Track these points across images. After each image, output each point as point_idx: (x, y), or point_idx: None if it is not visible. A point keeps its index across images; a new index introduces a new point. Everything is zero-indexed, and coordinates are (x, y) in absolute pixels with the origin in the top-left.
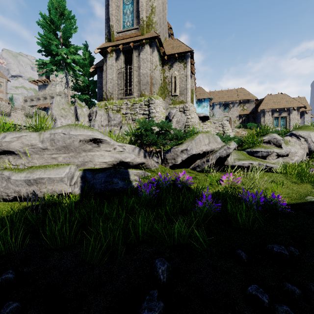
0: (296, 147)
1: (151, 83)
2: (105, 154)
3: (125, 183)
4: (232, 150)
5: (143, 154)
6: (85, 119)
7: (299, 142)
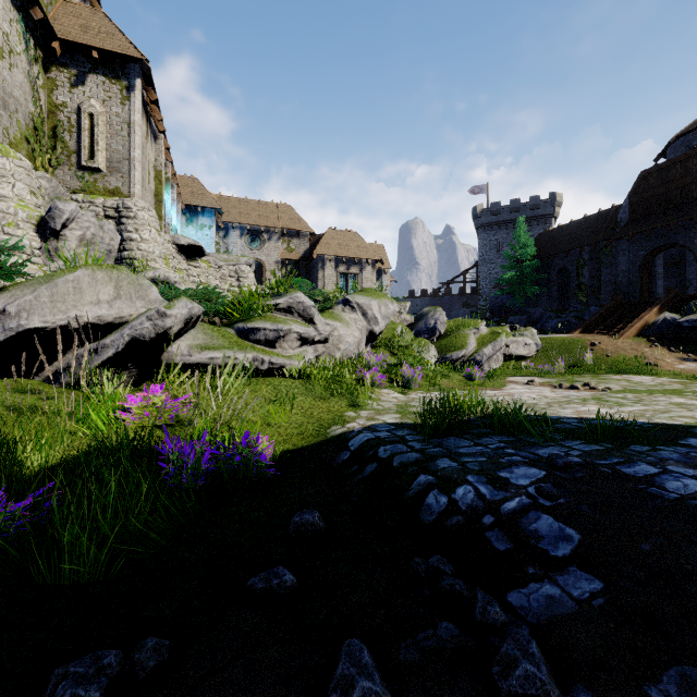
0: (351, 327)
1: None
2: None
3: None
4: (174, 322)
5: None
6: None
7: (356, 317)
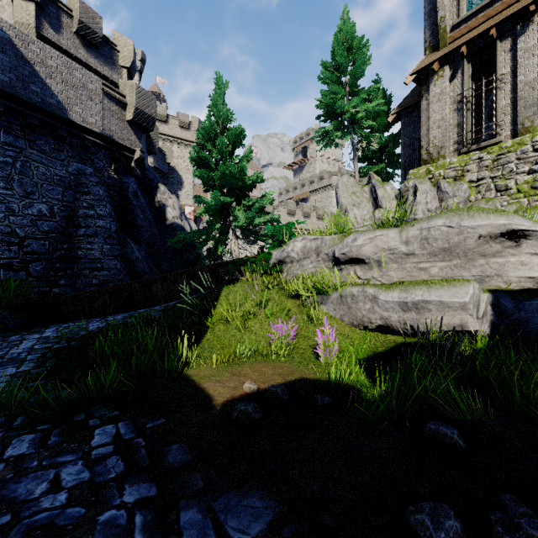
0: None
1: None
2: (530, 261)
3: None
4: None
5: None
6: (391, 204)
7: None
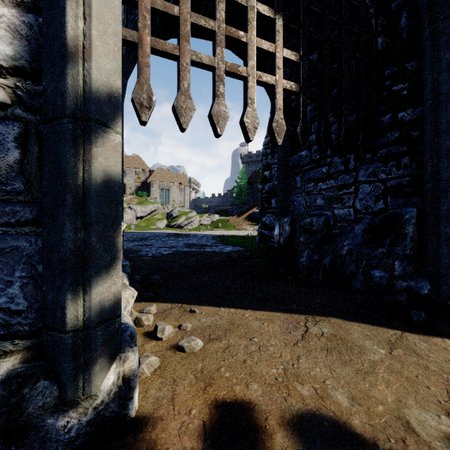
0: (130, 215)
1: None
2: None
3: None
4: None
5: None
6: None
7: (132, 212)
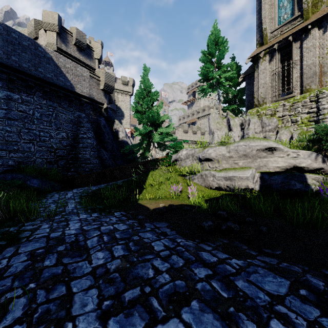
0: None
1: (320, 73)
2: (278, 160)
3: (303, 186)
4: None
5: (322, 159)
6: (237, 129)
7: None
